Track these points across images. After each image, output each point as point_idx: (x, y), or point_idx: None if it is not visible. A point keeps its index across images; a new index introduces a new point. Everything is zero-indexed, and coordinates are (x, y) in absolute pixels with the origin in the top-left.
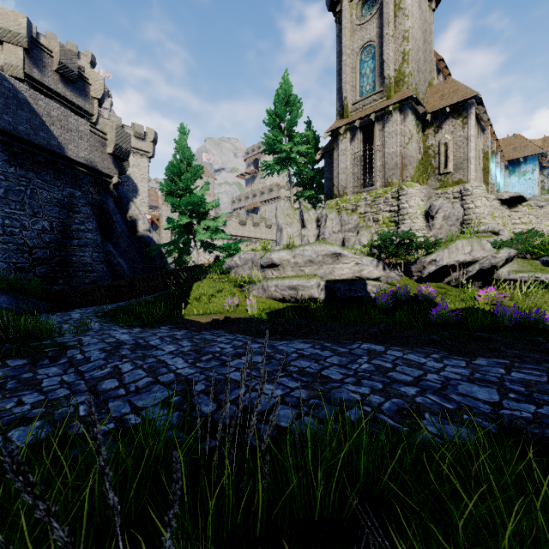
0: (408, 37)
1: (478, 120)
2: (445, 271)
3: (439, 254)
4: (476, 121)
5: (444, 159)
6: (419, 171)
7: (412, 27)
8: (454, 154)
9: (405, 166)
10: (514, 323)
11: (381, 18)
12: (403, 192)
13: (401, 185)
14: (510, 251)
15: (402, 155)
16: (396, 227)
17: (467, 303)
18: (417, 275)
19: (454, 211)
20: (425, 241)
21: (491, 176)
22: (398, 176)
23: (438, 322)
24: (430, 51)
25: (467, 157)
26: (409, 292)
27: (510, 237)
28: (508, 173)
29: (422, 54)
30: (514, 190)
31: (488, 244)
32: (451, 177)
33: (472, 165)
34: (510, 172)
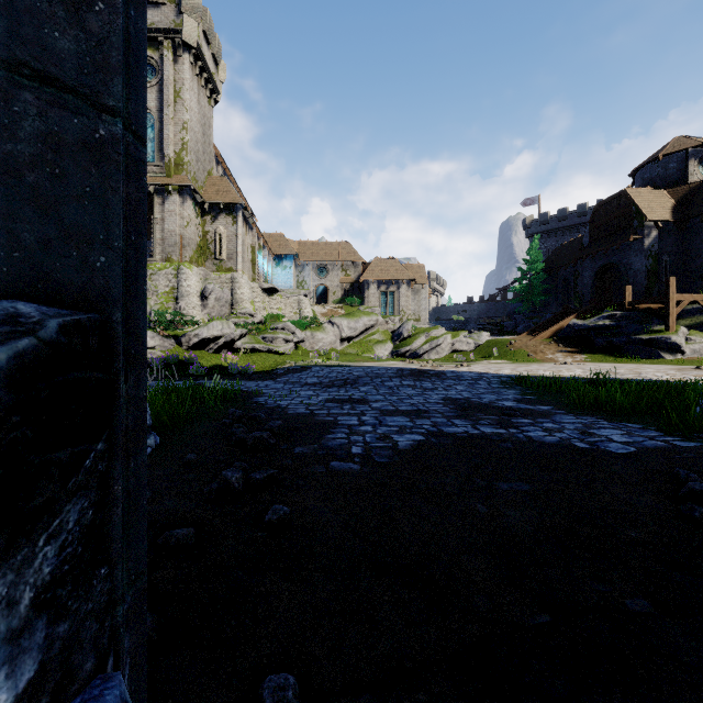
0: (188, 128)
1: (247, 220)
2: (205, 342)
3: (201, 330)
4: (245, 221)
5: (220, 247)
6: (198, 252)
7: (191, 120)
8: (227, 245)
9: (184, 247)
10: (237, 372)
11: (161, 94)
12: (182, 271)
13: (180, 264)
14: (242, 330)
15: (182, 236)
16: (176, 303)
17: (216, 363)
18: (186, 345)
19: (224, 295)
20: (191, 320)
21: (259, 267)
22: (178, 254)
23: (195, 375)
24: (209, 143)
25: (237, 251)
26: (178, 357)
27: (261, 319)
28: (275, 265)
29: (201, 145)
30: (279, 279)
31: (233, 325)
32: (225, 264)
33: (240, 258)
34: (277, 264)
